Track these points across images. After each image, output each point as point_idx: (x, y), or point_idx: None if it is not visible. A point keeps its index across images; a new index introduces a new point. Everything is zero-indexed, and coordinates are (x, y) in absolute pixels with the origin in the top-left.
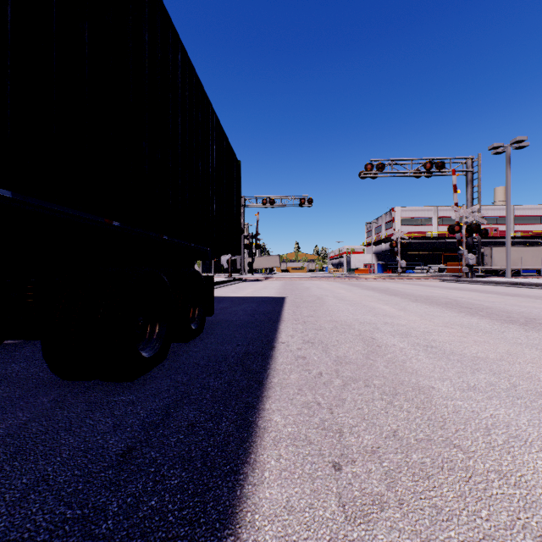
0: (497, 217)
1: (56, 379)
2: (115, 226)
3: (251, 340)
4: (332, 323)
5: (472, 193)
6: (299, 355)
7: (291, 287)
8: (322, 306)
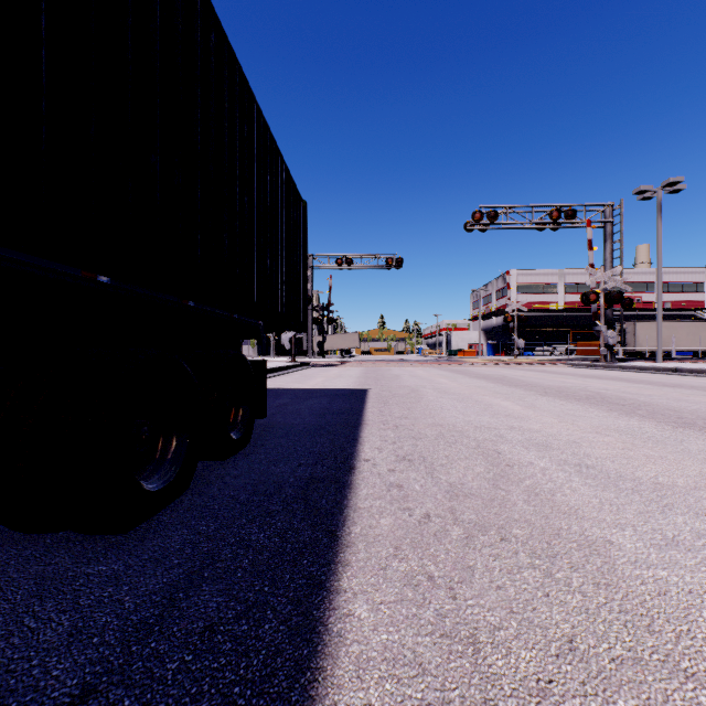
0: (641, 283)
1: (2, 530)
2: (102, 283)
3: (319, 457)
4: (436, 429)
5: (613, 251)
6: (392, 481)
7: (375, 375)
8: (419, 403)
